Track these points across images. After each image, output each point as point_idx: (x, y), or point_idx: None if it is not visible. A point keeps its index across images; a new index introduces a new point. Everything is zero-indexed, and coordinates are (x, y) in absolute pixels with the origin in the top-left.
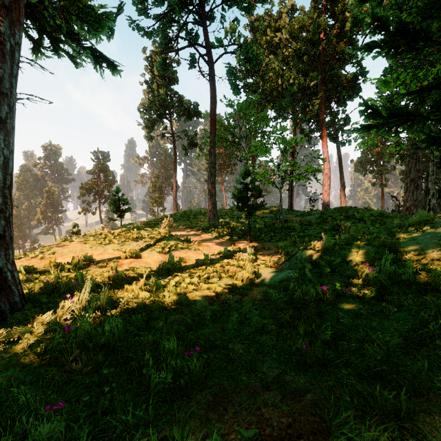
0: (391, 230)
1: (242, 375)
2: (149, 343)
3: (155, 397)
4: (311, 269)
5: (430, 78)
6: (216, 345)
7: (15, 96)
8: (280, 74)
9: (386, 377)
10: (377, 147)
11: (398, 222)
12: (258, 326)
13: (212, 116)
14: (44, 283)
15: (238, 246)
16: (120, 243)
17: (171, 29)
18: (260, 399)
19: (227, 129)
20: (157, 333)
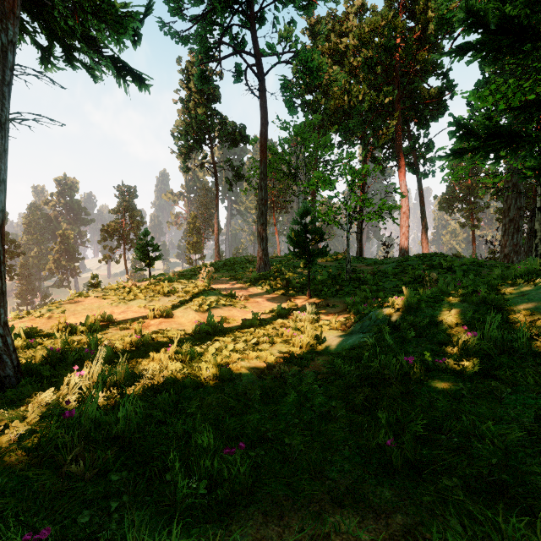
0: (491, 283)
1: (304, 484)
2: (178, 434)
3: (181, 520)
4: (390, 332)
5: (538, 90)
6: (267, 438)
7: (8, 110)
8: (346, 89)
9: (507, 491)
10: (469, 178)
11: (500, 272)
12: (323, 411)
13: (262, 141)
14: (48, 350)
15: (294, 302)
16: (148, 299)
17: (211, 34)
18: (329, 521)
19: (280, 157)
20: (189, 420)
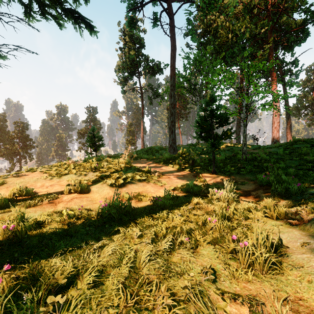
0: None
1: None
2: None
3: None
4: None
5: None
6: None
7: None
8: (230, 30)
9: None
10: None
11: None
12: None
13: (172, 63)
14: None
15: (203, 179)
16: (77, 174)
17: None
18: None
19: (184, 76)
20: None
